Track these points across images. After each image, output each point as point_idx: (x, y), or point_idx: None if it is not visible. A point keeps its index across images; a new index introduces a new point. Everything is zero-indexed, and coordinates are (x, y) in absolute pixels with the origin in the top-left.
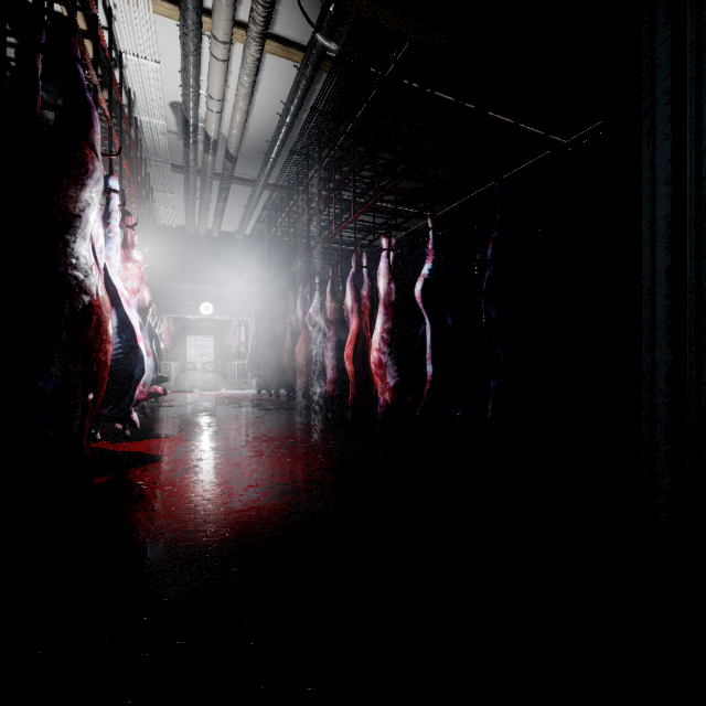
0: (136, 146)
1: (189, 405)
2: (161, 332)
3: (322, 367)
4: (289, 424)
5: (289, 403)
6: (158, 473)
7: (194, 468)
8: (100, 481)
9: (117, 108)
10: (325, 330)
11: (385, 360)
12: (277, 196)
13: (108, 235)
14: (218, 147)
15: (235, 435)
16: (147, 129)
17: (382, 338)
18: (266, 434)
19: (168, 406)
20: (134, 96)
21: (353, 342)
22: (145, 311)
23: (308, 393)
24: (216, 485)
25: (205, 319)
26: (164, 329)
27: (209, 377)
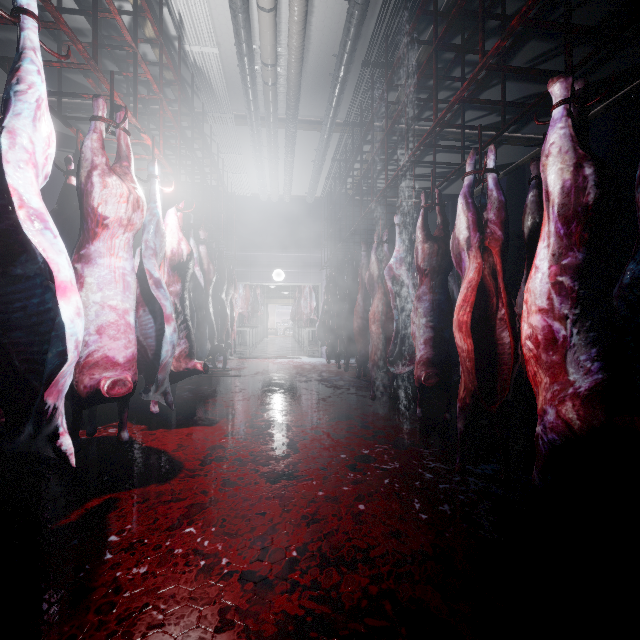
0: (179, 71)
1: (255, 375)
2: (235, 299)
3: (406, 340)
4: (361, 414)
5: (361, 378)
6: (152, 514)
7: (209, 507)
8: (67, 521)
9: (169, 45)
10: (411, 288)
11: (568, 334)
12: (347, 142)
13: (11, 89)
14: (279, 79)
15: (289, 430)
16: (201, 66)
17: (558, 287)
18: (329, 432)
19: (234, 376)
20: (181, 20)
21: (472, 301)
22: (182, 267)
23: (385, 371)
24: (219, 583)
25: (285, 289)
26: (241, 296)
27: (286, 343)
